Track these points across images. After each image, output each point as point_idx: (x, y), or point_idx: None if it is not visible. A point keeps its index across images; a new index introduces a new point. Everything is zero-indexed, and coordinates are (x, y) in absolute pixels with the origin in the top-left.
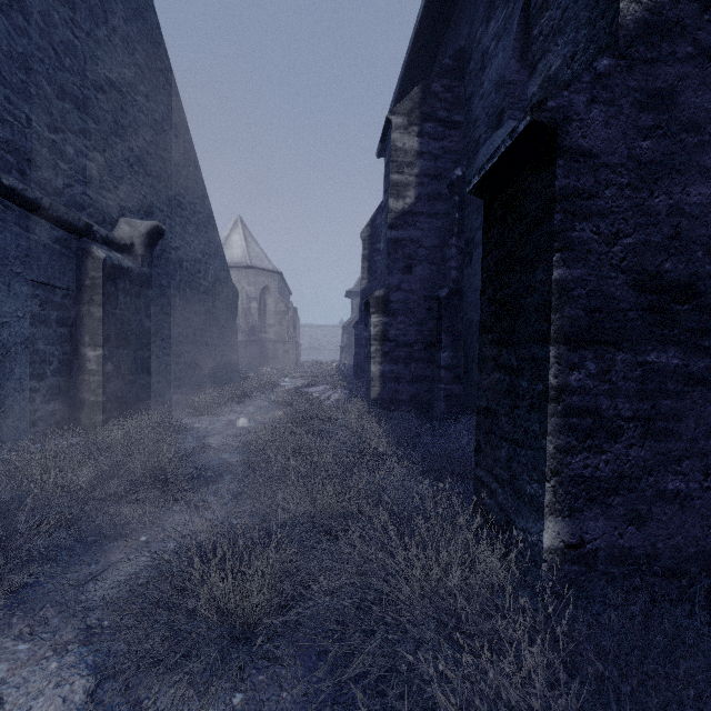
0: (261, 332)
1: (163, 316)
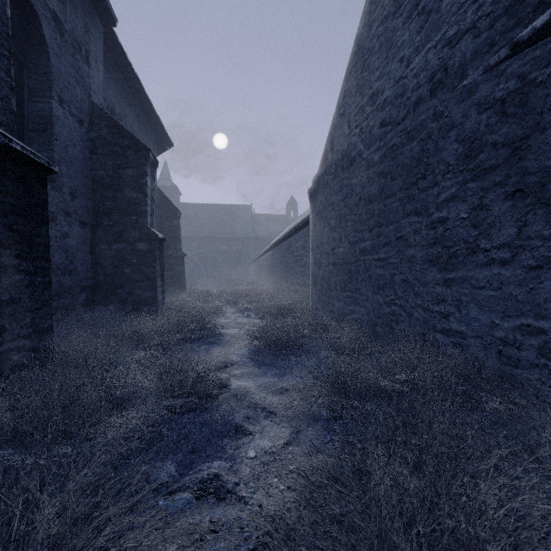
0: None
1: None
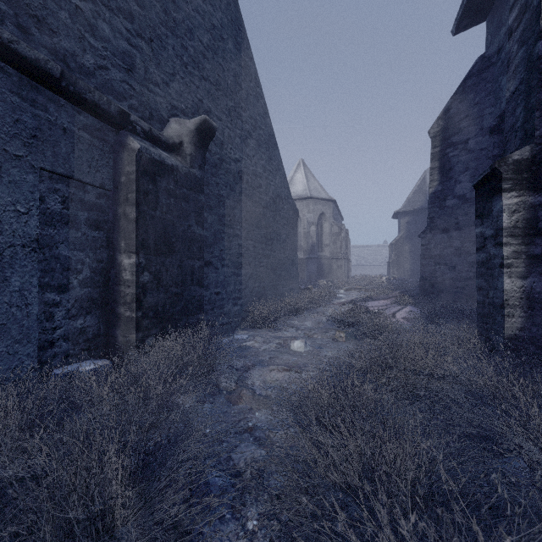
0: (318, 251)
1: (222, 226)
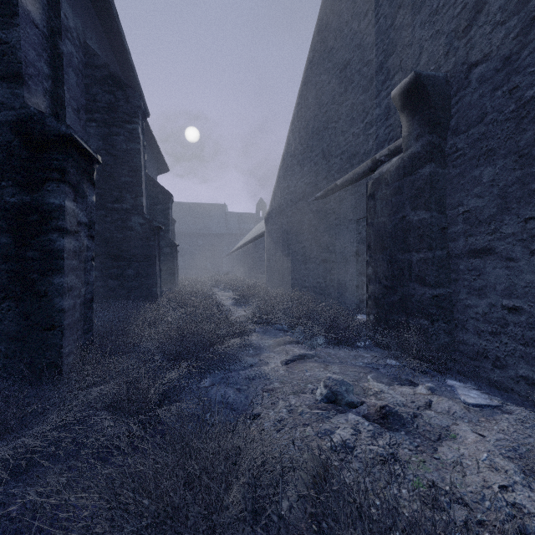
0: None
1: None
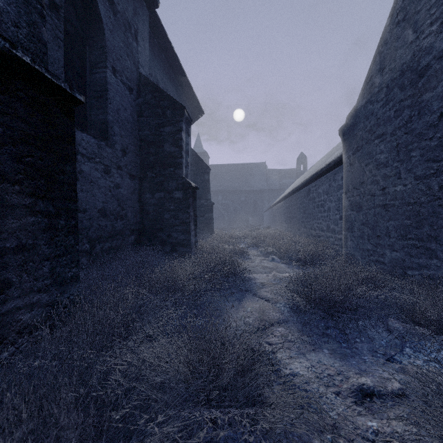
0: None
1: None
